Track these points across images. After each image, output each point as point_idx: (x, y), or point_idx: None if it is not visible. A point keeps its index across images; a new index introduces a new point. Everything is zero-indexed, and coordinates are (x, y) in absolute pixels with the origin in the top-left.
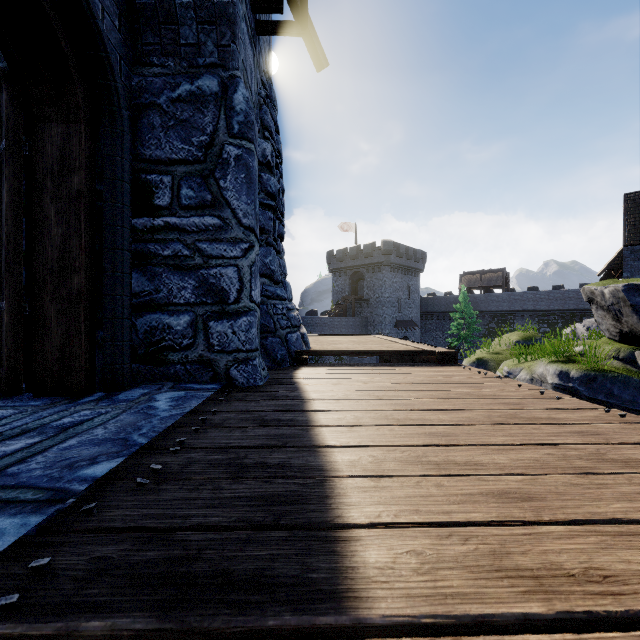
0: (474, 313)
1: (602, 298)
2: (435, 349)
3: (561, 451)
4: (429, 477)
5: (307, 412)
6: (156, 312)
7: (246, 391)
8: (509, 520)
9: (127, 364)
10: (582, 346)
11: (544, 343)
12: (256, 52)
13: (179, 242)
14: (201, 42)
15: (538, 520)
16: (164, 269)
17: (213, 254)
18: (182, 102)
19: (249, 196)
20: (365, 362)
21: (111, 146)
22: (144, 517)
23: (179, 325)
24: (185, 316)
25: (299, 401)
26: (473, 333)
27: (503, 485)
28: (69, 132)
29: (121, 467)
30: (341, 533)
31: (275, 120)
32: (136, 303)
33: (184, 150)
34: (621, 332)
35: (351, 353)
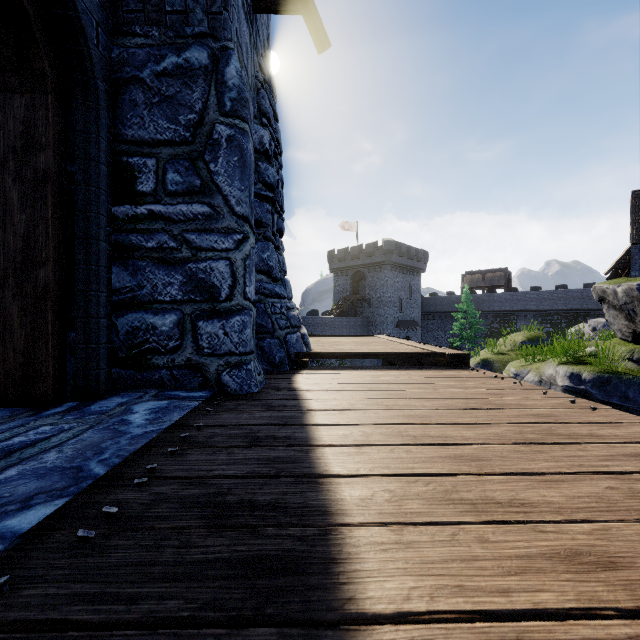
0: (476, 313)
1: (614, 297)
2: (444, 351)
3: (625, 483)
4: (467, 526)
5: (307, 426)
6: (139, 311)
7: (239, 399)
8: (597, 607)
9: (103, 369)
10: (593, 347)
11: (550, 343)
12: (253, 32)
13: (164, 232)
14: (189, 9)
15: (638, 607)
16: (148, 263)
17: (202, 246)
18: (168, 76)
19: (243, 181)
20: (366, 362)
21: (84, 122)
22: (73, 599)
23: (164, 325)
24: (171, 315)
25: (298, 412)
26: (475, 333)
27: (569, 540)
28: (34, 104)
29: (67, 508)
30: (355, 634)
31: (274, 107)
32: (116, 301)
33: (170, 130)
34: (634, 332)
35: (355, 355)
